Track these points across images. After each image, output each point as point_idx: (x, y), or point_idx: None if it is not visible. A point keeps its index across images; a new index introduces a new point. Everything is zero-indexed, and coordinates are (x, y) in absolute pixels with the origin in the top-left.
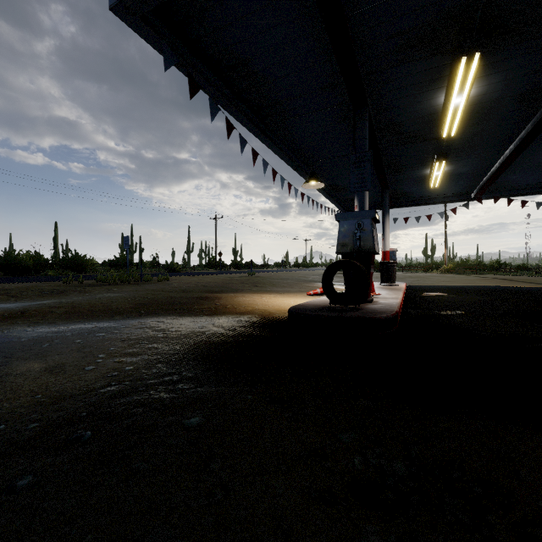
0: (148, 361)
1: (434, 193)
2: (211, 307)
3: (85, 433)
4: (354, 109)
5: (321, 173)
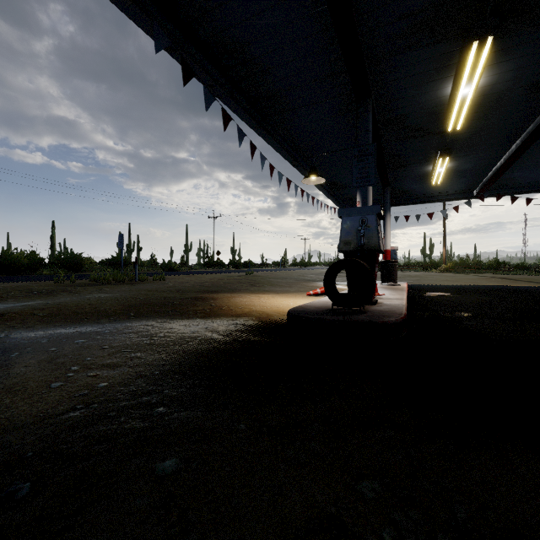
0: (127, 374)
1: (435, 191)
2: (205, 309)
3: (22, 485)
4: (356, 100)
5: (320, 169)
